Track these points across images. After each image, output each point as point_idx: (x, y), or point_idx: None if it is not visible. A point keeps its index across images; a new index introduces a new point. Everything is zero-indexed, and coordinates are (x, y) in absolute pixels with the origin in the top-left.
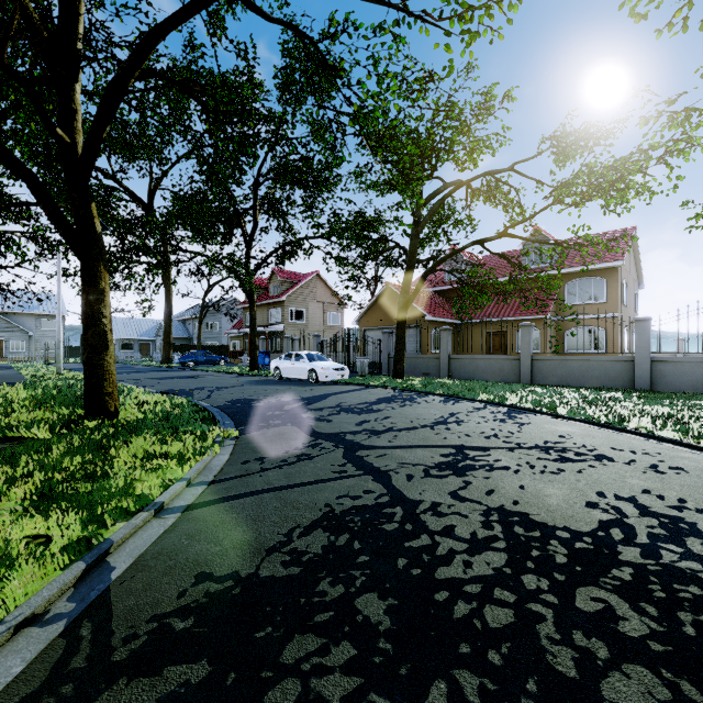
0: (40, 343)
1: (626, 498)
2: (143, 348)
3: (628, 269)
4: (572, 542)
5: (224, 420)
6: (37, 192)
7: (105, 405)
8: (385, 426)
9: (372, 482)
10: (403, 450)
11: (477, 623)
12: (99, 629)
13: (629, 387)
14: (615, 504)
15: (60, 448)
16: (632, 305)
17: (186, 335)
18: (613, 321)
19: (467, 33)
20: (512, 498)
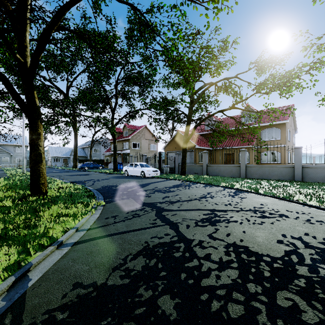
0: (16, 158)
1: (297, 237)
2: (64, 161)
3: (290, 124)
4: (272, 263)
5: (99, 196)
6: (7, 86)
7: (40, 189)
8: (176, 199)
9: (169, 229)
10: (185, 212)
11: (224, 314)
12: (15, 319)
13: (292, 179)
14: (292, 241)
15: (15, 211)
16: (292, 141)
17: (84, 155)
18: (284, 148)
19: (216, 8)
20: (239, 238)
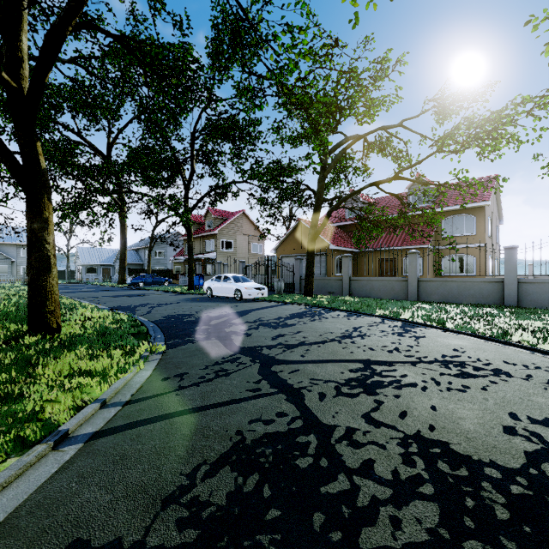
0: (20, 267)
1: (541, 421)
2: (104, 272)
3: (492, 208)
4: (506, 484)
5: (156, 334)
6: None
7: (47, 322)
8: (297, 340)
9: (286, 402)
10: (315, 365)
11: None
12: None
13: (500, 303)
14: (533, 429)
15: None
16: (494, 237)
17: (139, 261)
18: (486, 249)
19: None
20: (427, 421)
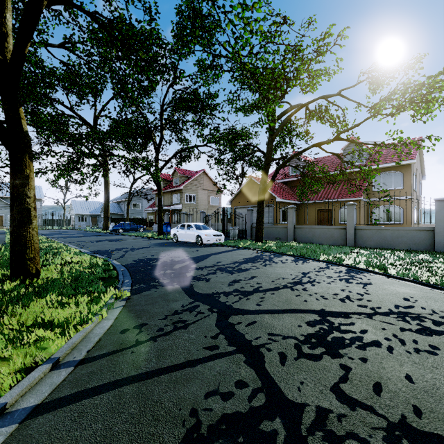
0: None
1: None
2: (93, 220)
3: (416, 166)
4: None
5: (125, 278)
6: None
7: (27, 268)
8: (252, 286)
9: (245, 366)
10: (271, 316)
11: None
12: None
13: (430, 249)
14: None
15: None
16: (418, 191)
17: (120, 212)
18: (417, 201)
19: None
20: (408, 400)
